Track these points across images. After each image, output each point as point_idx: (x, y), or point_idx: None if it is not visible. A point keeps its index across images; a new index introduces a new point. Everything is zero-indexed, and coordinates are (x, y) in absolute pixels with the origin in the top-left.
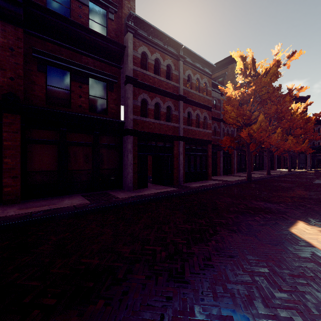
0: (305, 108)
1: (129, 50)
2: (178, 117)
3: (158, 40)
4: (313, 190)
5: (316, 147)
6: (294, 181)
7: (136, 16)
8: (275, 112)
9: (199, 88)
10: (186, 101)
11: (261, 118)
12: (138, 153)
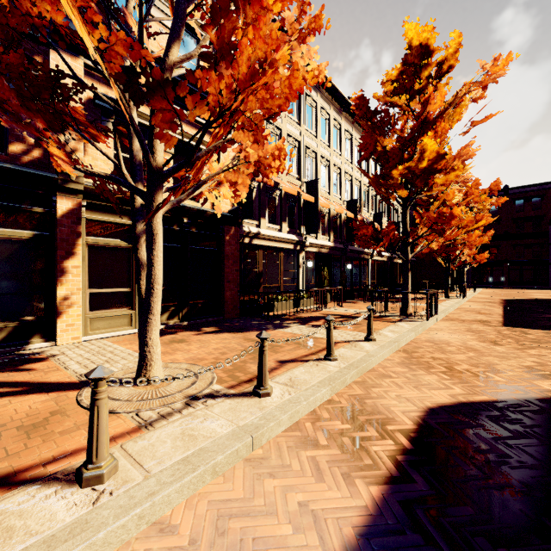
0: None
1: (549, 233)
2: None
3: None
4: None
5: None
6: None
7: None
8: None
9: None
10: None
11: None
12: None
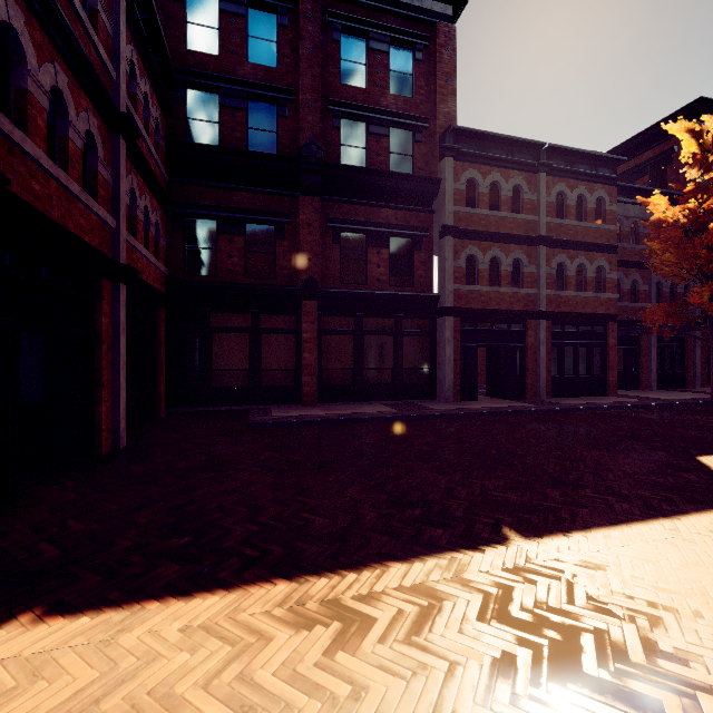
0: None
1: (446, 185)
2: (536, 276)
3: (496, 150)
4: None
5: None
6: None
7: (458, 128)
8: None
9: (586, 212)
10: (553, 244)
11: None
12: (460, 343)
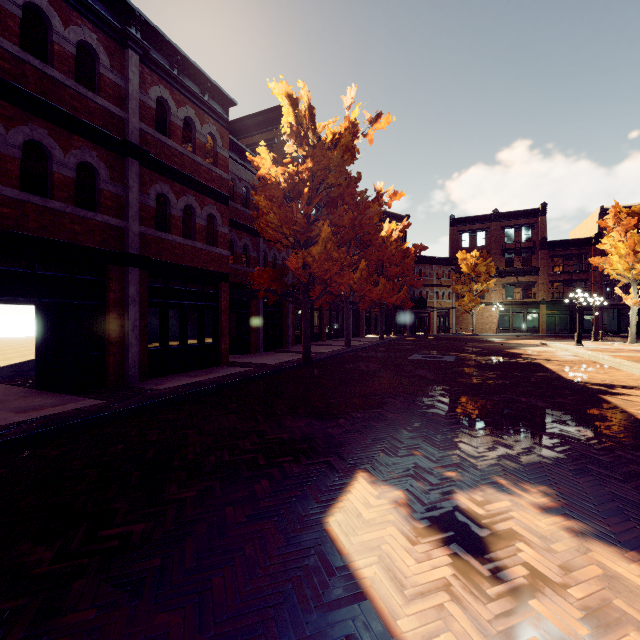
0: (401, 232)
1: None
2: (123, 202)
3: None
4: (406, 374)
5: (417, 298)
6: (382, 358)
7: None
8: (350, 225)
9: (196, 143)
10: (151, 165)
11: (326, 234)
12: None
